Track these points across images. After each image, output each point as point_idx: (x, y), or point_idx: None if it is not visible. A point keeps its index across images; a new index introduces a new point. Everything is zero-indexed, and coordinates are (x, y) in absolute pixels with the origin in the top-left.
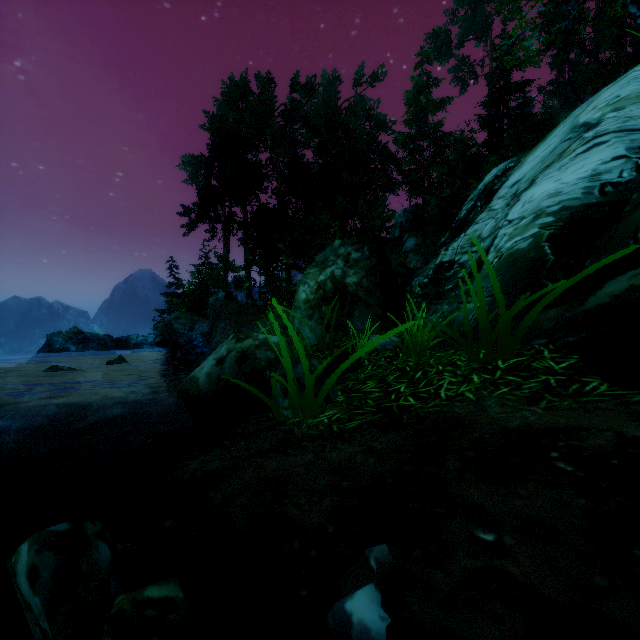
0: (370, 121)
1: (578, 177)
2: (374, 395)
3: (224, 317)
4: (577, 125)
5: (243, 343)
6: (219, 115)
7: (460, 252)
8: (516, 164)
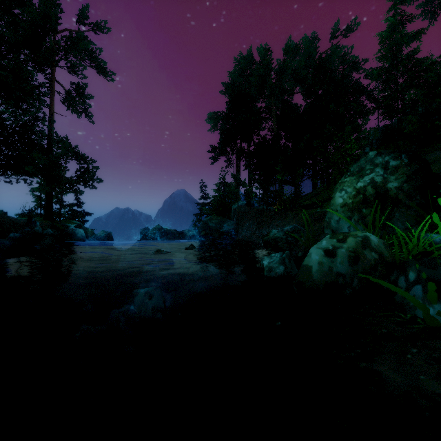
0: (344, 64)
1: None
2: None
3: (248, 218)
4: None
5: (347, 242)
6: (231, 82)
7: None
8: None
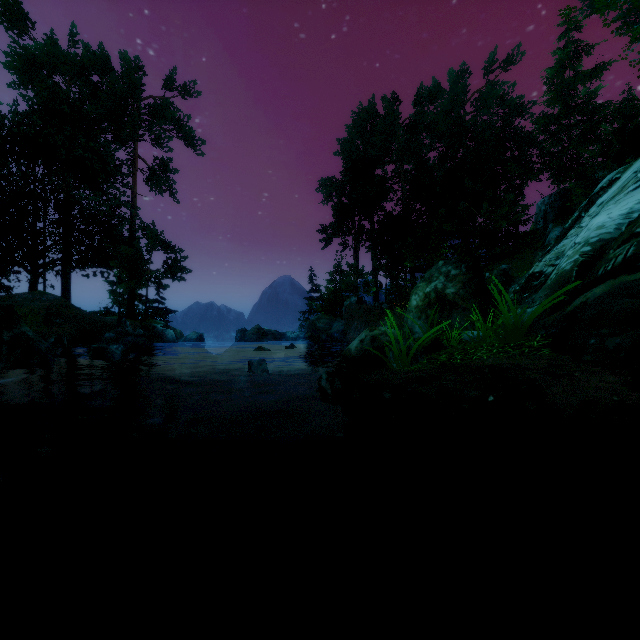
0: (504, 108)
1: (619, 214)
2: (442, 360)
3: (356, 318)
4: None
5: (373, 332)
6: (349, 139)
7: (547, 264)
8: (621, 175)
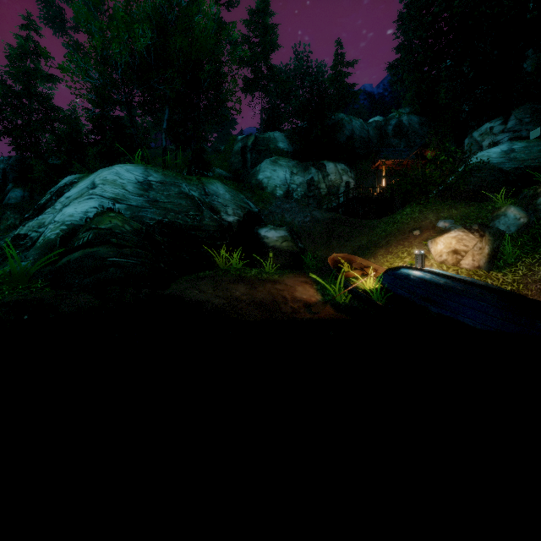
0: None
1: (82, 211)
2: None
3: None
4: (94, 181)
5: None
6: None
7: (32, 230)
8: (78, 181)
